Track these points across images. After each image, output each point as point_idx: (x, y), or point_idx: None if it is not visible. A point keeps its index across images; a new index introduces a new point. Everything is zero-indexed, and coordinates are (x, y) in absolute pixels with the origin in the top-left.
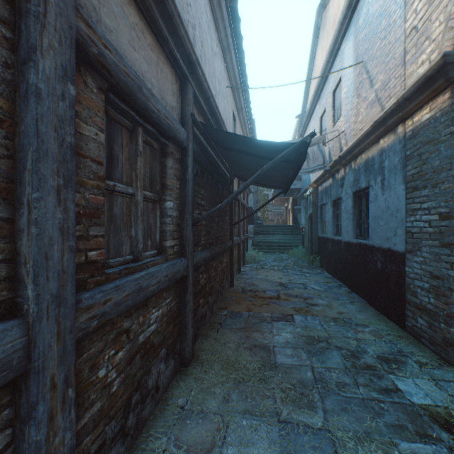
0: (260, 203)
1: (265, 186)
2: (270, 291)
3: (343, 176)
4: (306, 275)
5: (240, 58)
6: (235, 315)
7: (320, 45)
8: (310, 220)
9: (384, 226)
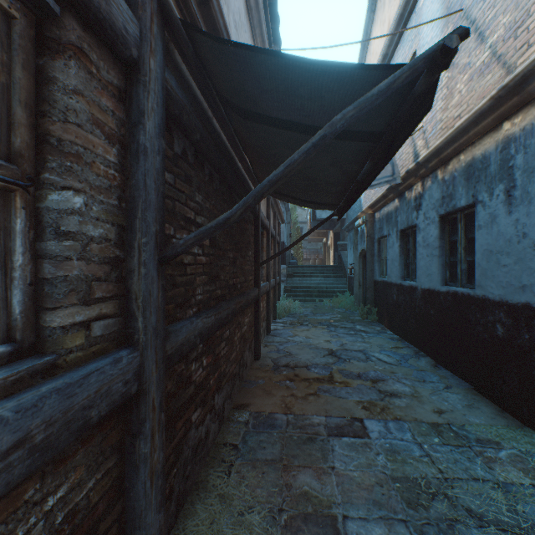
0: (293, 239)
1: (310, 203)
2: (317, 367)
3: (421, 193)
4: (364, 336)
5: (270, 4)
6: (262, 423)
7: (378, 20)
8: (361, 259)
9: (513, 266)
